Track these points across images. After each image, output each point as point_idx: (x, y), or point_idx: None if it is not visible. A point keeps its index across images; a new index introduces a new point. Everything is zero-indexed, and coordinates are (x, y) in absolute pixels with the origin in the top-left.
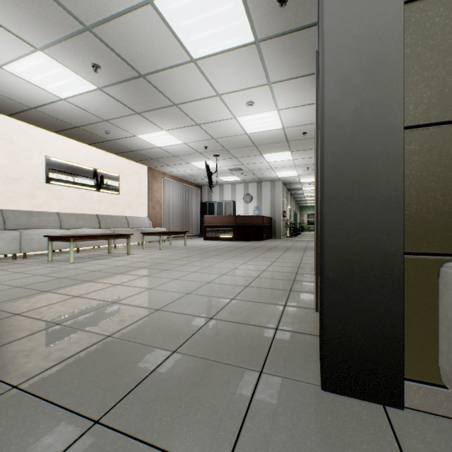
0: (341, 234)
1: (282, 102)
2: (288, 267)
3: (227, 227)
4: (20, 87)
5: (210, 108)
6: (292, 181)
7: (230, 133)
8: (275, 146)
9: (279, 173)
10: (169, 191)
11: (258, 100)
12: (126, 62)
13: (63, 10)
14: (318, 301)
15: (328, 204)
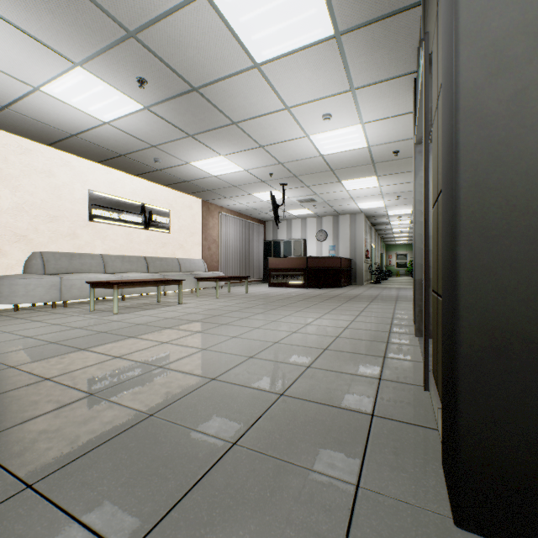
0: (489, 290)
1: (368, 113)
2: (377, 323)
3: (297, 270)
4: (59, 111)
5: (277, 125)
6: (377, 213)
7: (301, 156)
8: (357, 170)
9: (361, 204)
10: (227, 228)
11: (337, 112)
12: (177, 73)
13: (103, 14)
14: (429, 376)
15: (467, 243)
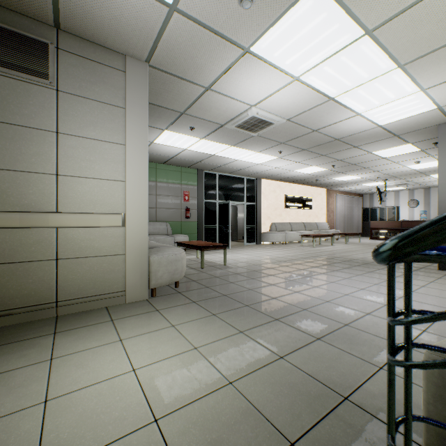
0: None
1: None
2: None
3: (392, 229)
4: (293, 173)
5: (388, 166)
6: None
7: (399, 171)
8: None
9: None
10: (339, 203)
11: (423, 160)
12: (348, 163)
13: (333, 159)
14: None
15: None
